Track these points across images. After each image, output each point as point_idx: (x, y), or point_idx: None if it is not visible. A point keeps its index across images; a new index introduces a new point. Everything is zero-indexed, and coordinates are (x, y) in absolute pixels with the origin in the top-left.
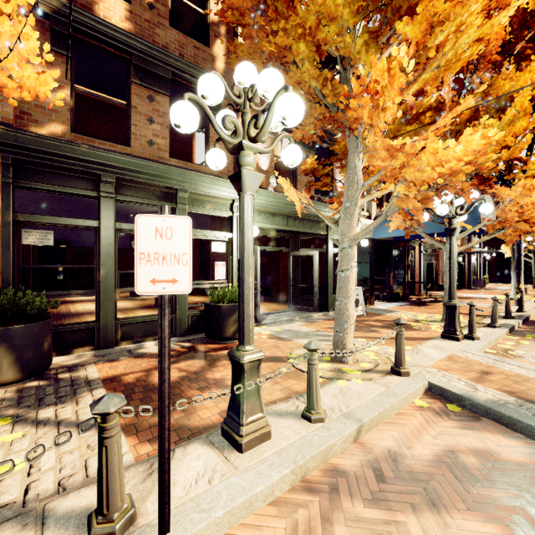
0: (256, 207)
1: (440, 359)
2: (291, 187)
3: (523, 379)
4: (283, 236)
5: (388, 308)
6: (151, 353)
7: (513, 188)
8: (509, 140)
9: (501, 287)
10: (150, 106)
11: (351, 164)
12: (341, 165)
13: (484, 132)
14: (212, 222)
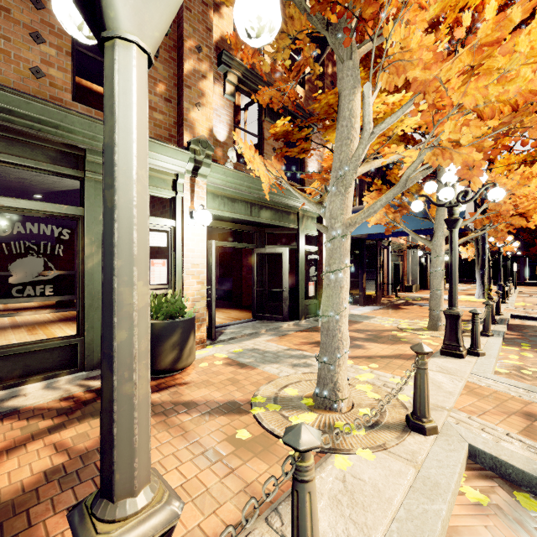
0: (209, 188)
1: (459, 392)
2: (255, 155)
3: None
4: (246, 230)
5: (363, 314)
6: (28, 406)
7: (511, 176)
8: None
9: (460, 288)
10: (35, 15)
11: (345, 111)
12: (324, 126)
13: None
14: (152, 208)
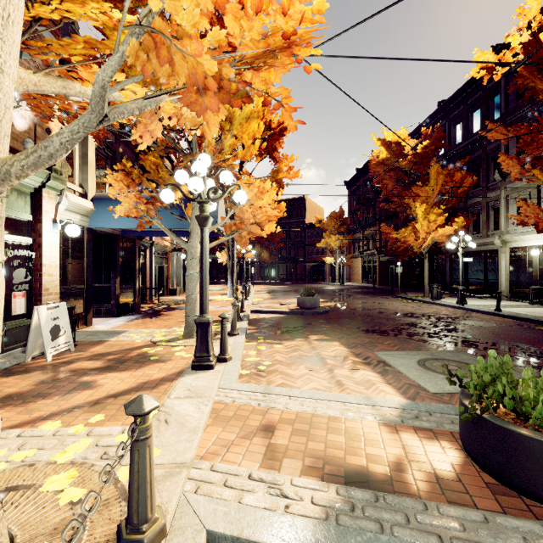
0: None
1: (205, 423)
2: None
3: (305, 421)
4: None
5: (113, 328)
6: None
7: (251, 187)
8: (245, 139)
9: (217, 288)
10: None
11: None
12: None
13: (303, 9)
14: None
